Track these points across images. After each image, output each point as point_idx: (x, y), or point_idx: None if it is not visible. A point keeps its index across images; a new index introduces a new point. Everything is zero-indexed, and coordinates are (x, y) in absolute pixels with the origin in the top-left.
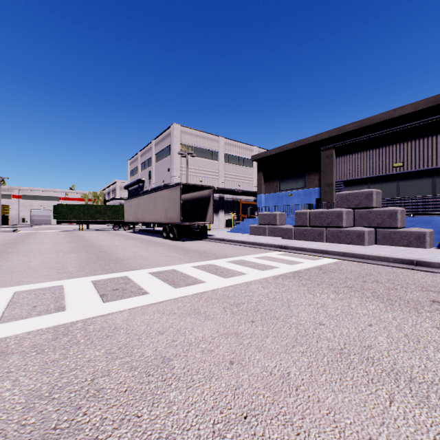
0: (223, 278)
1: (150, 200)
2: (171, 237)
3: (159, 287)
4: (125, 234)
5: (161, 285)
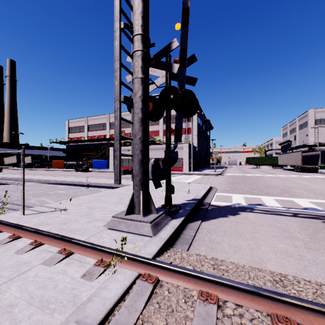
0: (298, 176)
1: (289, 156)
2: (298, 171)
3: (283, 176)
4: (278, 170)
5: (283, 176)
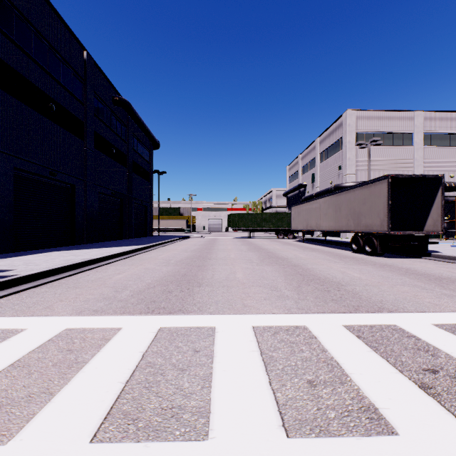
0: None
1: (328, 204)
2: (367, 251)
3: None
4: (295, 244)
5: None
